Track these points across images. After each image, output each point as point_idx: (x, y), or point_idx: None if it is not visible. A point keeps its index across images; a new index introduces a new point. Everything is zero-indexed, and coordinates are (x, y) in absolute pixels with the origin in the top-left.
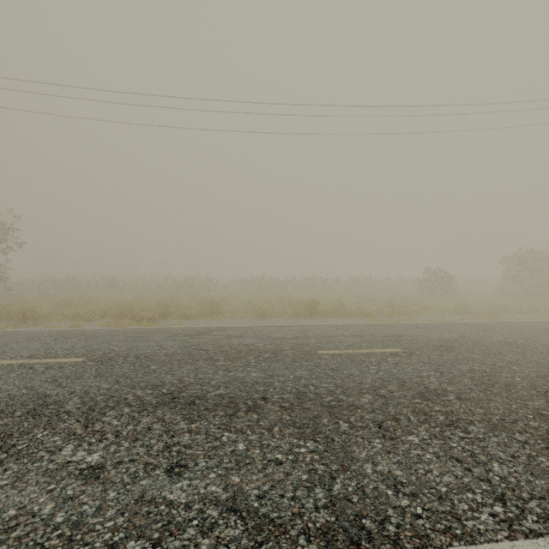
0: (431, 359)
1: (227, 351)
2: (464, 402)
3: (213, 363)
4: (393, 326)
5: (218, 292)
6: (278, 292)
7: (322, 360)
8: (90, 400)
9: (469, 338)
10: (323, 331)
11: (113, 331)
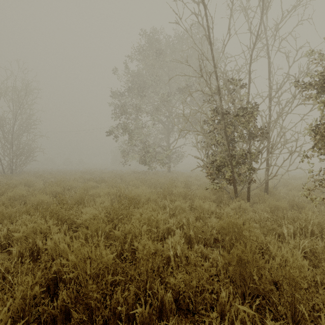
0: None
1: None
2: None
3: None
4: None
5: None
6: None
7: None
8: None
9: None
10: None
11: None
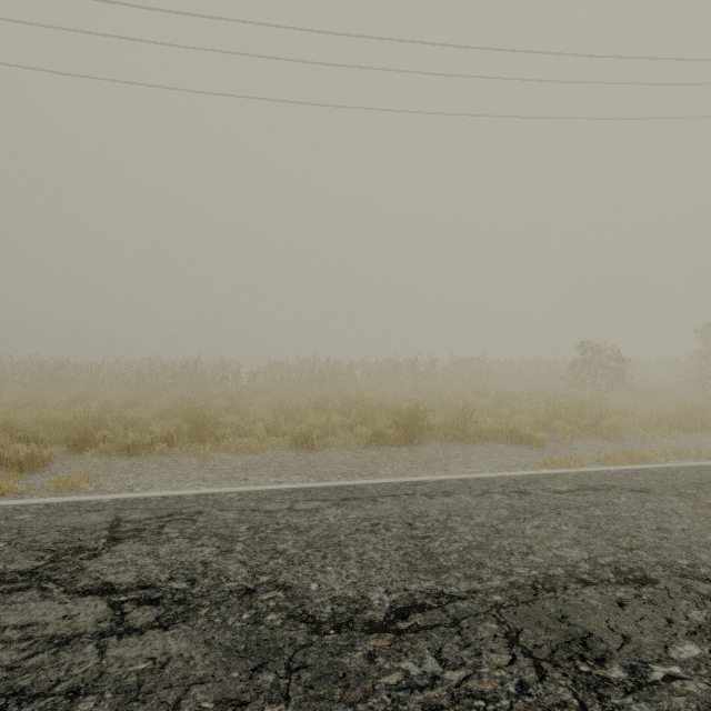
0: None
1: None
2: None
3: None
4: (648, 491)
5: (239, 383)
6: (339, 383)
7: None
8: None
9: None
10: (483, 534)
11: None
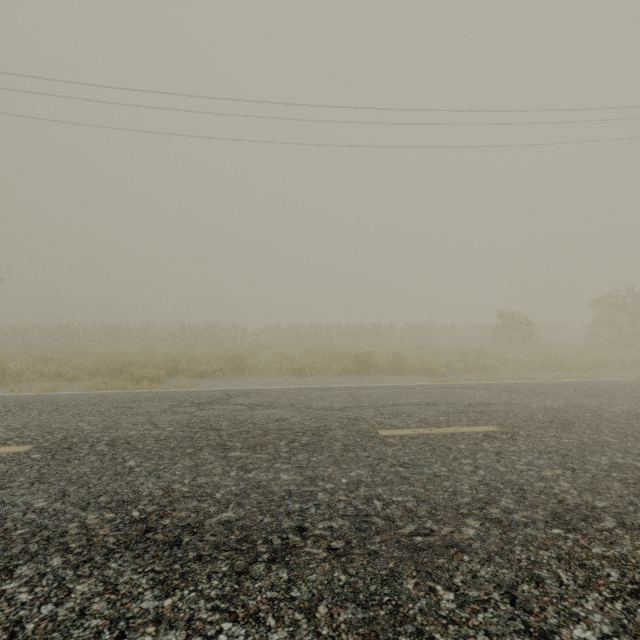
0: (546, 445)
1: (248, 431)
2: (636, 535)
3: (224, 454)
4: (473, 388)
5: (246, 341)
6: (320, 341)
7: (387, 448)
8: (0, 536)
9: (583, 407)
10: (382, 397)
11: (96, 398)
